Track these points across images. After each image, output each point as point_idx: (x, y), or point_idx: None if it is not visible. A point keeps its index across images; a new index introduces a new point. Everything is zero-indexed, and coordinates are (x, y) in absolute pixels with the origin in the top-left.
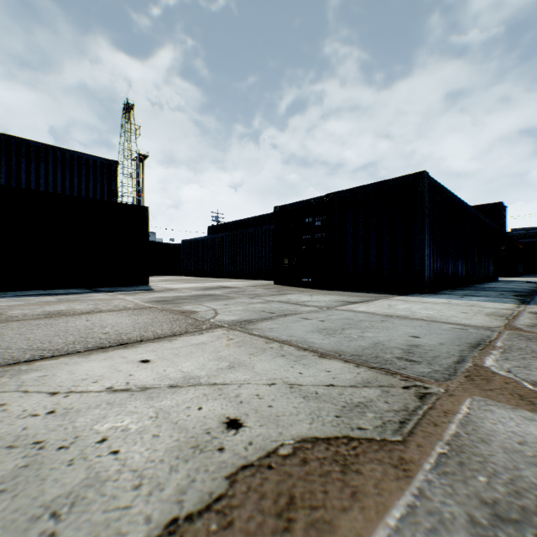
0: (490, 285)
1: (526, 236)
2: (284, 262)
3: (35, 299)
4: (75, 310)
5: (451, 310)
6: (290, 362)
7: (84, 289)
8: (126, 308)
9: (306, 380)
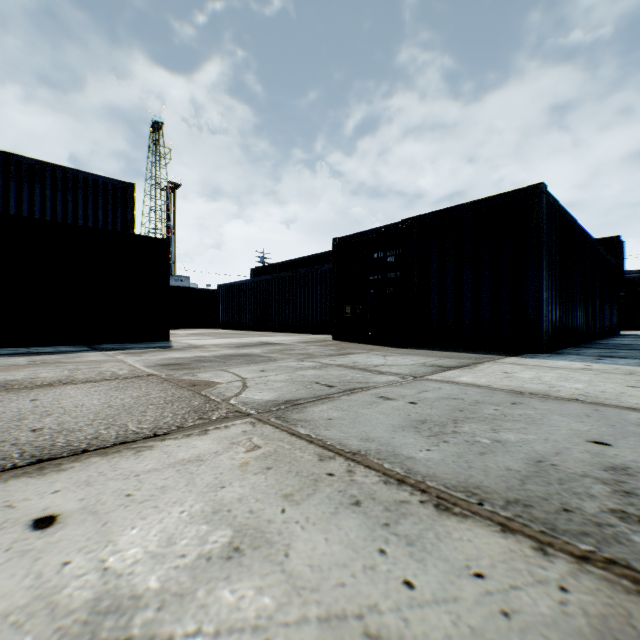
0: (619, 341)
1: None
2: (346, 310)
3: None
4: (35, 379)
5: (606, 381)
6: (375, 531)
7: (82, 345)
8: (113, 376)
9: (432, 626)
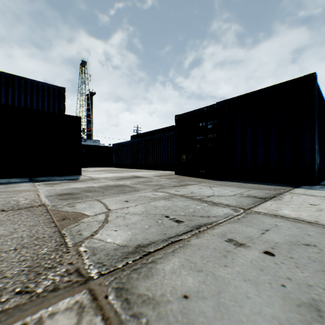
0: None
1: None
2: (182, 157)
3: None
4: None
5: None
6: None
7: (27, 178)
8: (11, 207)
9: None
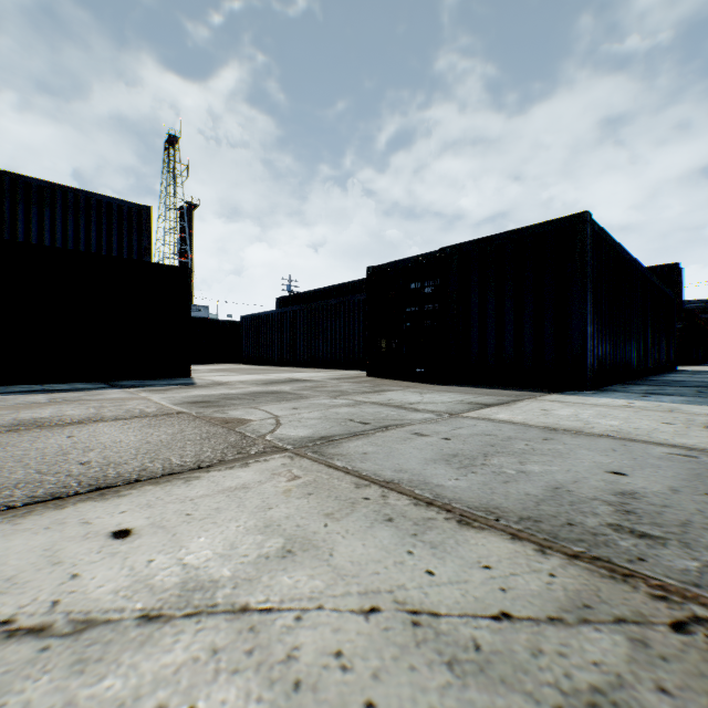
0: (672, 378)
1: (705, 310)
2: (381, 345)
3: (16, 399)
4: (63, 417)
5: (644, 418)
6: (405, 539)
7: (98, 382)
8: (142, 414)
9: (445, 596)
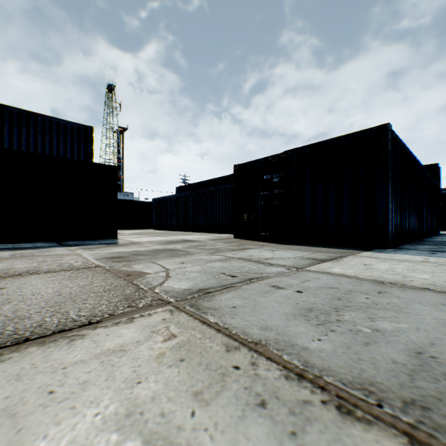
0: (441, 239)
1: None
2: (243, 217)
3: None
4: (9, 270)
5: (445, 272)
6: (283, 443)
7: (53, 242)
8: (69, 267)
9: None
